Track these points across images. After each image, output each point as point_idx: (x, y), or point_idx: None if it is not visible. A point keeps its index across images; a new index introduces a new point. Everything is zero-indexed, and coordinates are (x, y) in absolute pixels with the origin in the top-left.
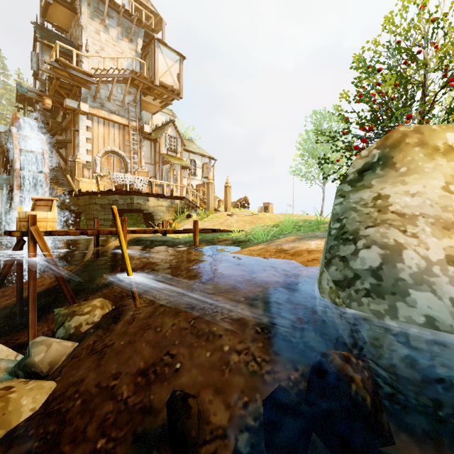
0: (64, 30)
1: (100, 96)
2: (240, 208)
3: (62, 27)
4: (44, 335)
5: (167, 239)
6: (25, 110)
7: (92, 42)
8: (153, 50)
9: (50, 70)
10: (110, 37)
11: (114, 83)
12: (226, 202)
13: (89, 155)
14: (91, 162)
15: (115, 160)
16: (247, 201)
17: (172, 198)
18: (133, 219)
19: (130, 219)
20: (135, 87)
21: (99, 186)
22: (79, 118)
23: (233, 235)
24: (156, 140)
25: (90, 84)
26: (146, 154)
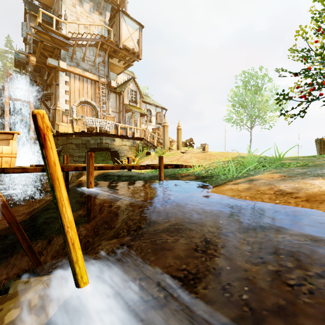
0: (48, 6)
1: (76, 57)
2: (188, 147)
3: (47, 4)
4: (0, 285)
5: (132, 174)
6: (21, 73)
7: (70, 13)
8: (118, 20)
9: (35, 34)
10: (84, 10)
11: (87, 46)
12: (178, 142)
13: (67, 104)
14: (69, 110)
15: (88, 109)
16: (193, 141)
17: (134, 139)
18: (102, 156)
19: (100, 156)
20: (104, 50)
21: (75, 129)
22: (59, 74)
23: (192, 170)
24: (120, 93)
25: (68, 46)
26: (112, 104)
